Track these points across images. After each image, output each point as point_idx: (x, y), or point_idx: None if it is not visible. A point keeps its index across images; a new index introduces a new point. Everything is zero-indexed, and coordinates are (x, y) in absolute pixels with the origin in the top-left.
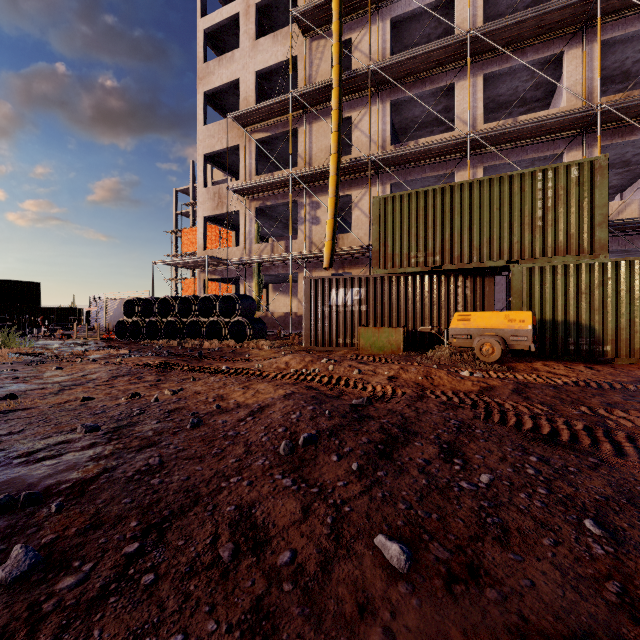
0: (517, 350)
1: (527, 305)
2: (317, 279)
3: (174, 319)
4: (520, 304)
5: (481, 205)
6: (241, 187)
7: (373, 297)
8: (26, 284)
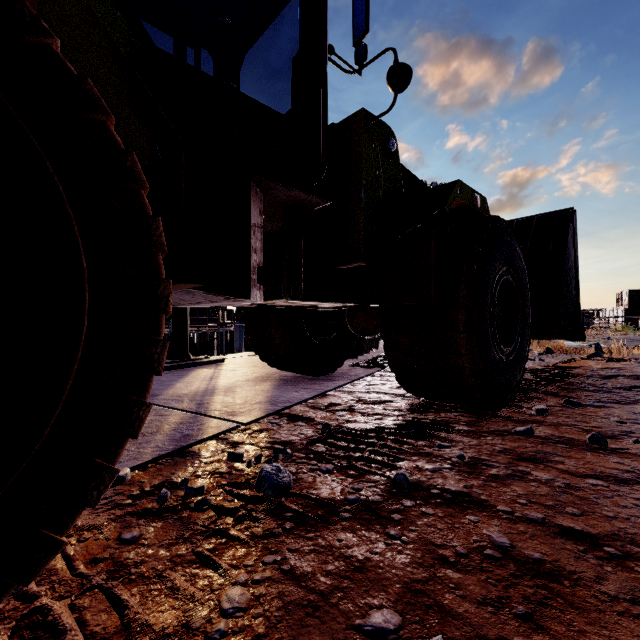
0: None
1: None
2: None
3: None
4: None
5: None
6: None
7: None
8: None
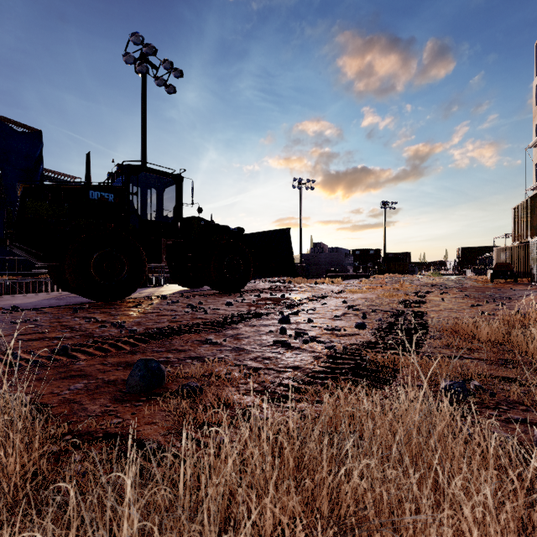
0: (530, 281)
1: (532, 259)
2: (497, 248)
3: (482, 267)
4: (531, 259)
5: (527, 211)
6: (528, 190)
7: (511, 256)
8: (491, 248)
